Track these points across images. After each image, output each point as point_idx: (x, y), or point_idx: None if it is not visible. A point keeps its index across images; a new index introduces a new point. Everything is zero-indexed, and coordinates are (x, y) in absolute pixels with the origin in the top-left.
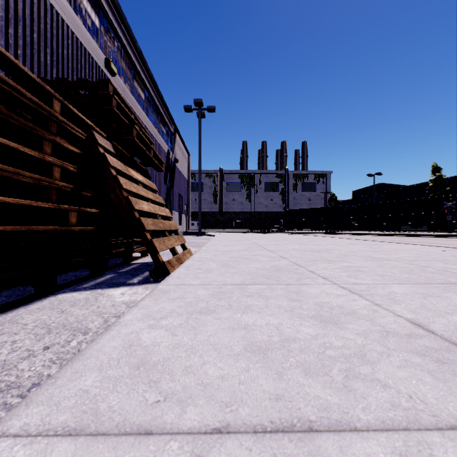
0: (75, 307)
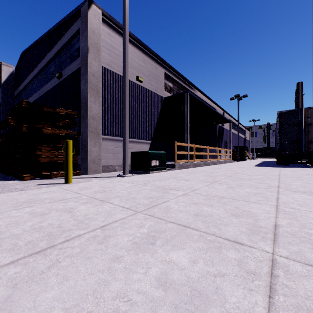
0: None
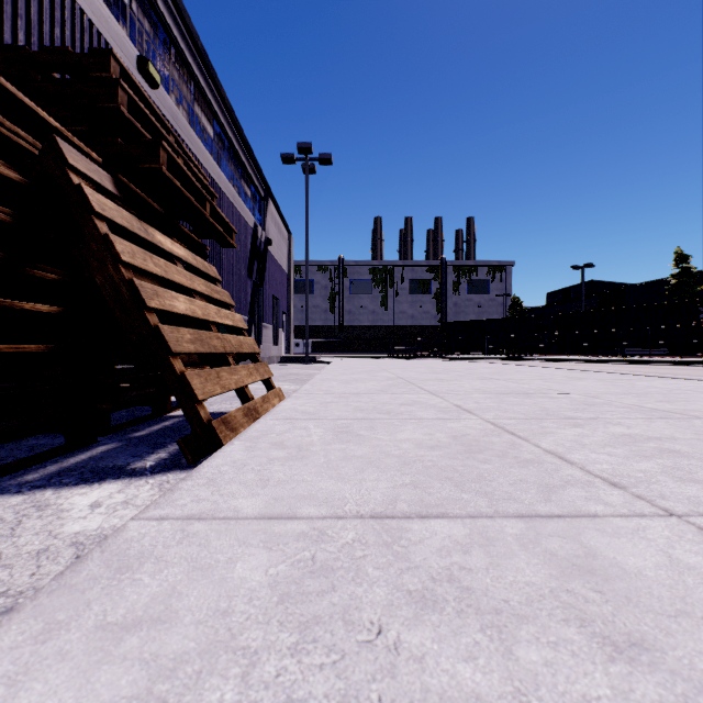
0: None
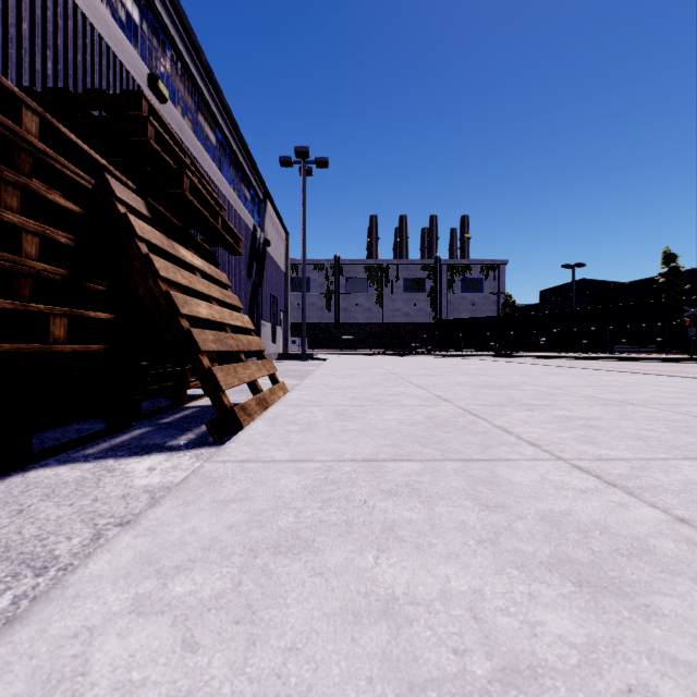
0: (49, 500)
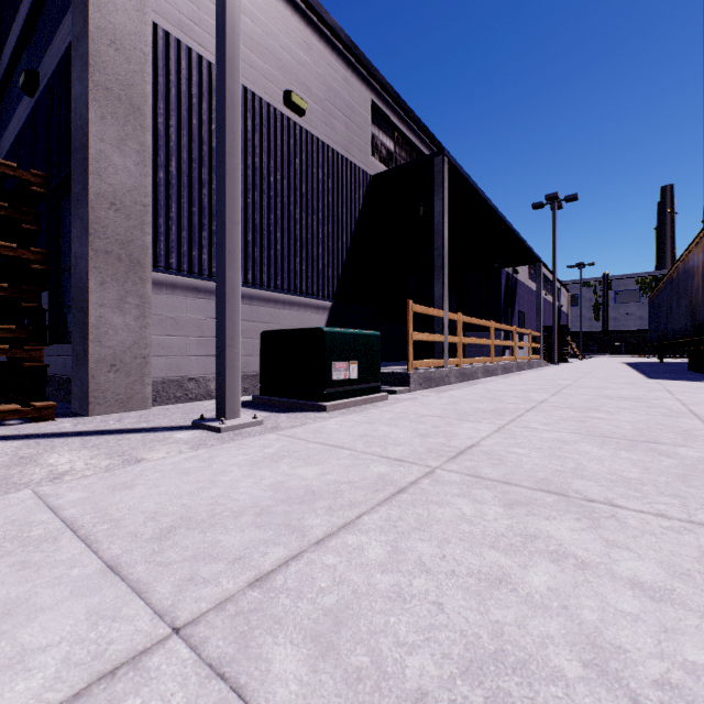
0: None
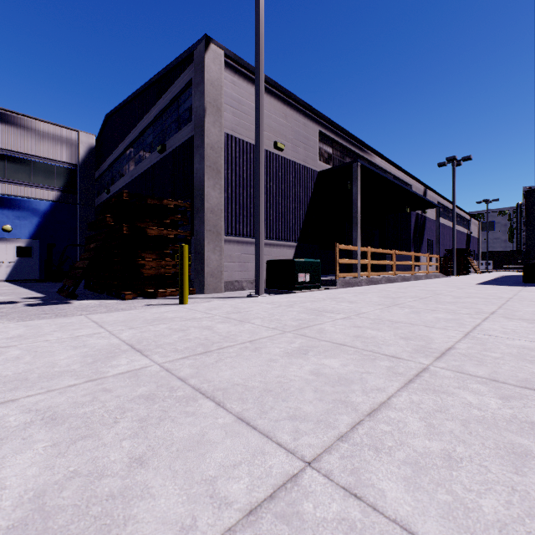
0: None
